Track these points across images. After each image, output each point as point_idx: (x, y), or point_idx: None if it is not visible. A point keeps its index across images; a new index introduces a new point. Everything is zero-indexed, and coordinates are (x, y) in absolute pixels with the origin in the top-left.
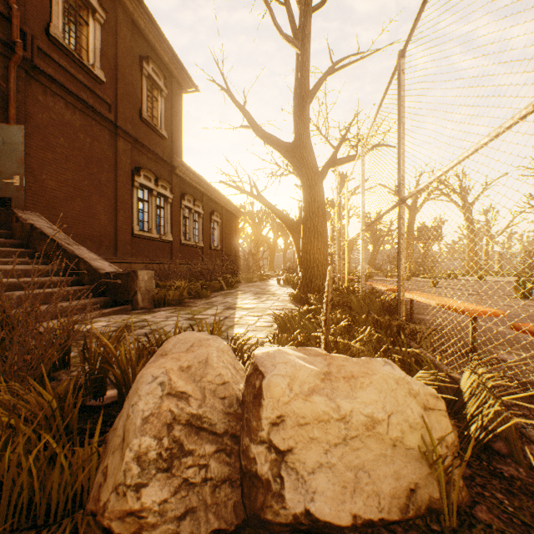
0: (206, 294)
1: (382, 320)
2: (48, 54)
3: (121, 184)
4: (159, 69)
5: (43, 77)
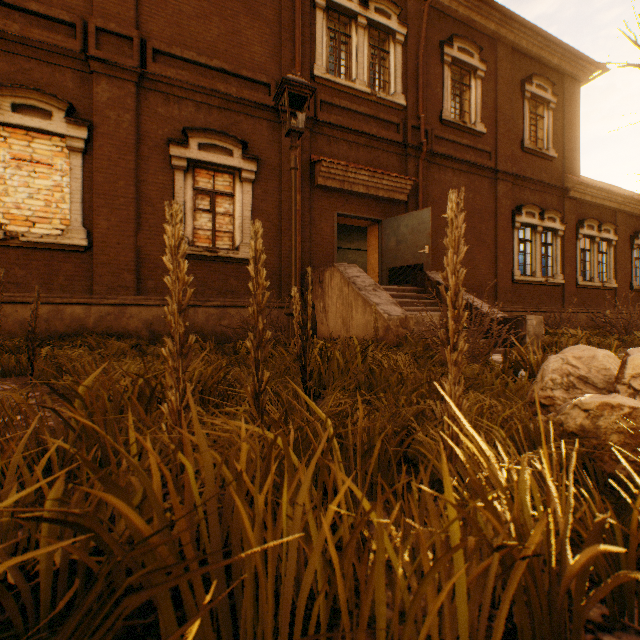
0: (615, 347)
1: None
2: (440, 137)
3: (500, 230)
4: (544, 80)
5: (437, 158)
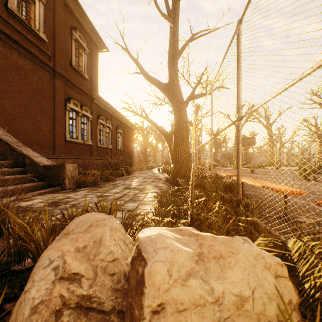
0: (112, 178)
1: (227, 197)
2: (7, 20)
3: (57, 108)
4: (83, 36)
5: (3, 35)
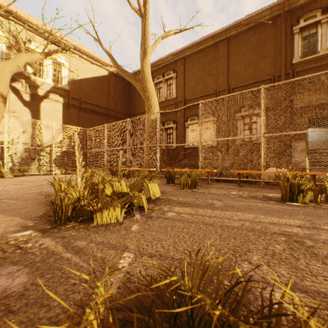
0: None
1: None
2: None
3: None
4: None
5: None
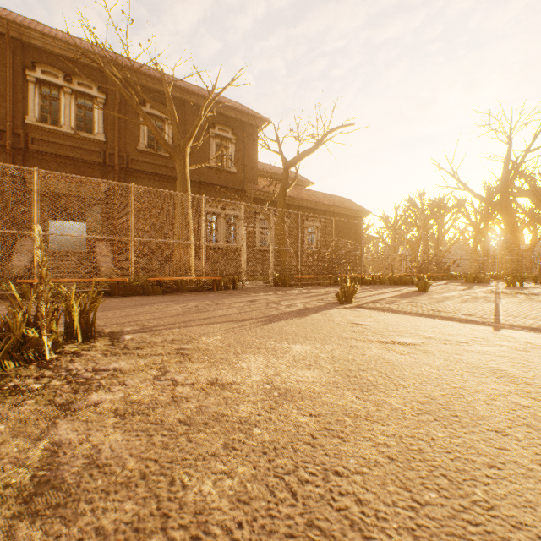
0: None
1: None
2: (137, 160)
3: None
4: (226, 126)
5: (134, 172)
